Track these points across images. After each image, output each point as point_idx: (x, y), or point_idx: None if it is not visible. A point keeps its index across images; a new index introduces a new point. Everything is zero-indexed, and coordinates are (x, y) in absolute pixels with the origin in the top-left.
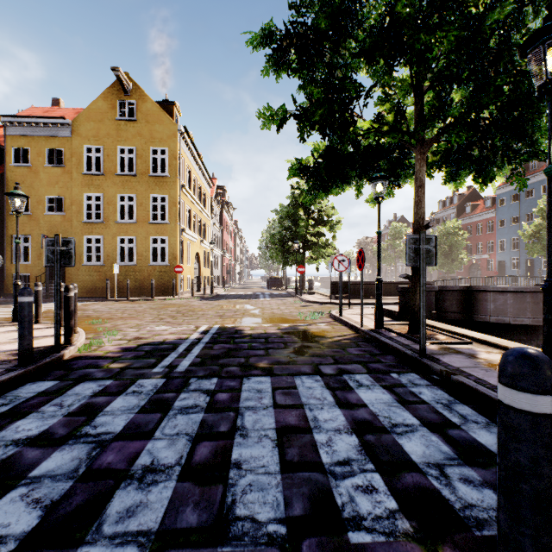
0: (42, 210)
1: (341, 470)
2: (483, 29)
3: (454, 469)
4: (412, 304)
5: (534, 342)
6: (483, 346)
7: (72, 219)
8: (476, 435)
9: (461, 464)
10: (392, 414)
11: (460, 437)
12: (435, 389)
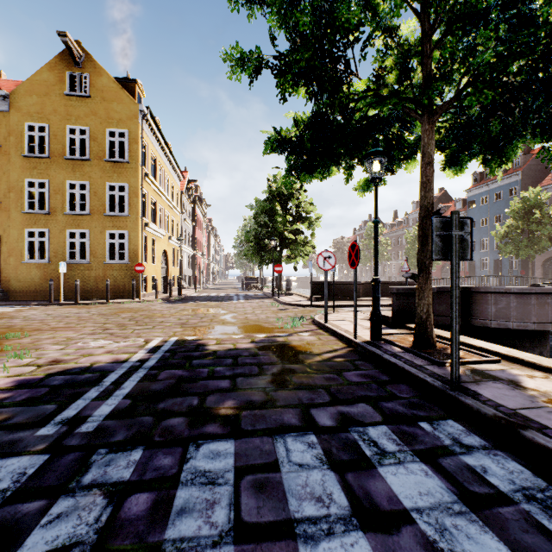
0: None
1: None
2: None
3: None
4: (419, 311)
5: (537, 349)
6: (516, 365)
7: (9, 209)
8: None
9: None
10: (467, 545)
11: None
12: (501, 458)
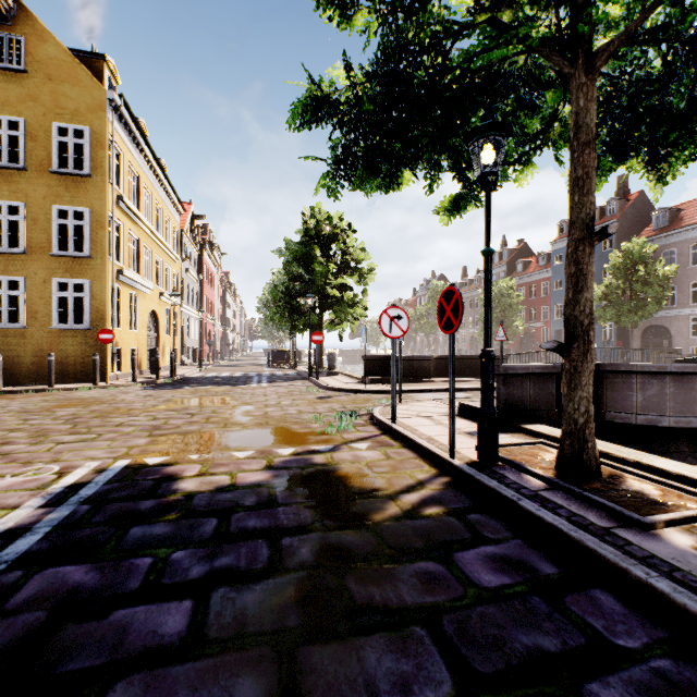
0: None
1: None
2: None
3: None
4: (572, 410)
5: None
6: None
7: None
8: None
9: None
10: None
11: None
12: None
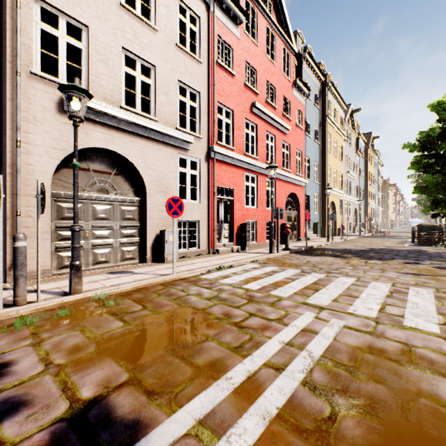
0: None
1: None
2: None
3: None
4: None
5: None
6: None
7: None
8: None
9: None
10: None
11: None
12: None
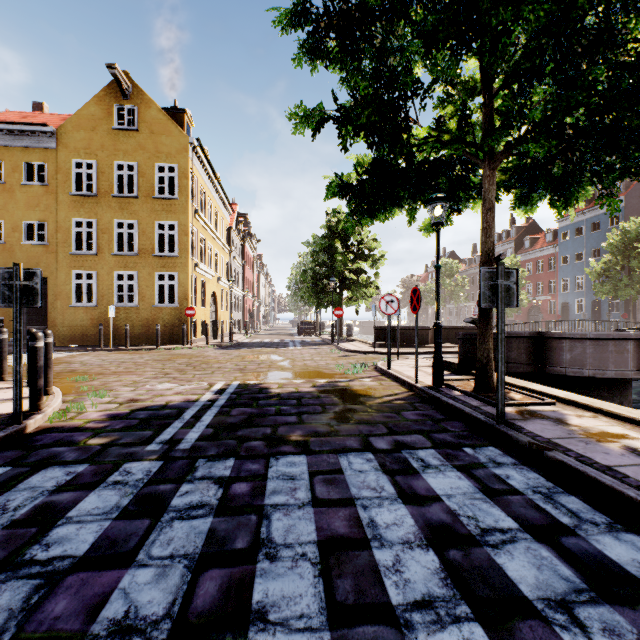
0: (19, 238)
1: (422, 619)
2: (579, 4)
3: (590, 611)
4: (480, 355)
5: (616, 399)
6: (570, 407)
7: (56, 250)
8: (601, 545)
9: (597, 600)
10: (477, 512)
11: (580, 550)
12: (525, 470)
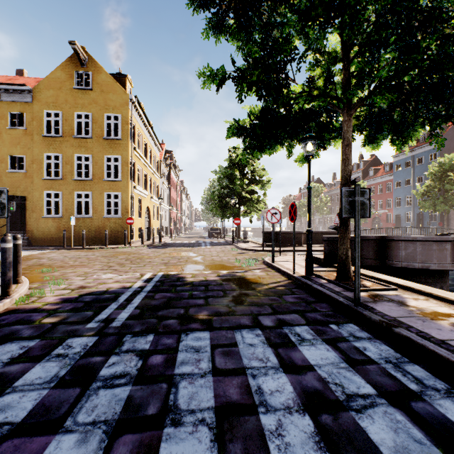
0: (5, 167)
1: None
2: None
3: None
4: (340, 253)
5: (438, 284)
6: (408, 292)
7: (32, 176)
8: (444, 409)
9: None
10: (343, 380)
11: (427, 414)
12: (378, 343)
